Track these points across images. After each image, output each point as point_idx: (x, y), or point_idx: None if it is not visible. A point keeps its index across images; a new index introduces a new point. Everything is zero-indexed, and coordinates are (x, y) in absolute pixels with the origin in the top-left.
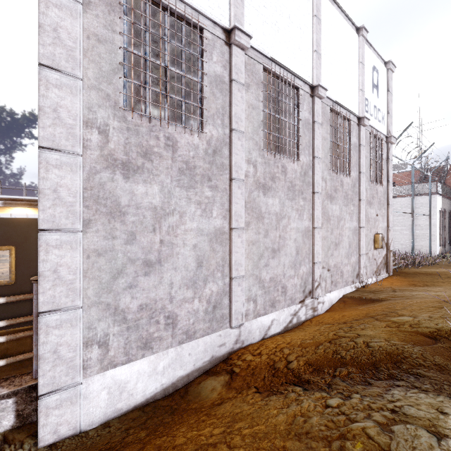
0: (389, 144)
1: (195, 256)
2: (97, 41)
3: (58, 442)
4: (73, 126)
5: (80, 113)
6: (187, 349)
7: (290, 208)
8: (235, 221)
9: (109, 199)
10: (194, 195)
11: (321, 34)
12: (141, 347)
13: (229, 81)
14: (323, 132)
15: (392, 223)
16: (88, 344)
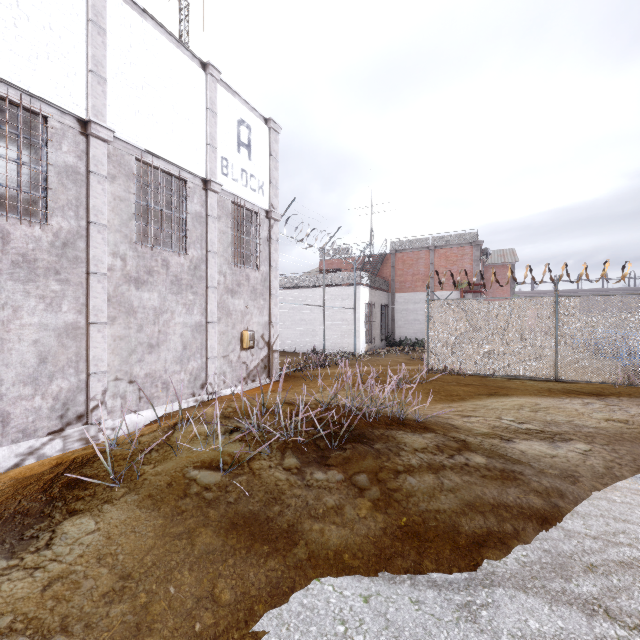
0: (271, 221)
1: None
2: None
3: None
4: None
5: None
6: None
7: (21, 294)
8: None
9: None
10: None
11: (112, 51)
12: None
13: None
14: (118, 190)
15: (277, 318)
16: None
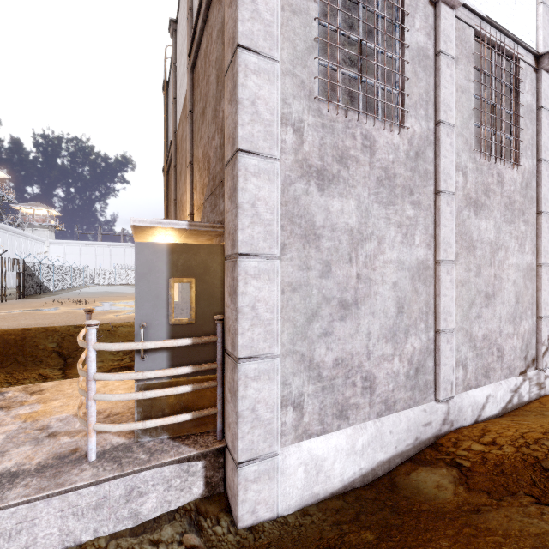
0: None
1: (395, 297)
2: (291, 13)
3: (256, 526)
4: (270, 122)
5: (277, 105)
6: (387, 425)
7: (508, 235)
8: (443, 251)
9: (303, 217)
10: (393, 214)
11: None
12: (336, 415)
13: (433, 55)
14: None
15: None
16: (282, 405)
